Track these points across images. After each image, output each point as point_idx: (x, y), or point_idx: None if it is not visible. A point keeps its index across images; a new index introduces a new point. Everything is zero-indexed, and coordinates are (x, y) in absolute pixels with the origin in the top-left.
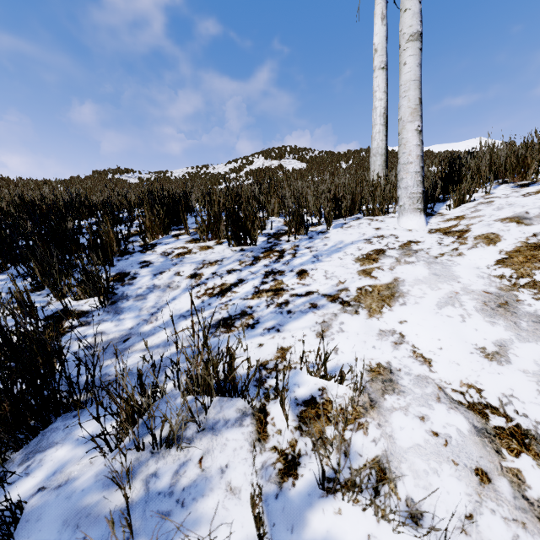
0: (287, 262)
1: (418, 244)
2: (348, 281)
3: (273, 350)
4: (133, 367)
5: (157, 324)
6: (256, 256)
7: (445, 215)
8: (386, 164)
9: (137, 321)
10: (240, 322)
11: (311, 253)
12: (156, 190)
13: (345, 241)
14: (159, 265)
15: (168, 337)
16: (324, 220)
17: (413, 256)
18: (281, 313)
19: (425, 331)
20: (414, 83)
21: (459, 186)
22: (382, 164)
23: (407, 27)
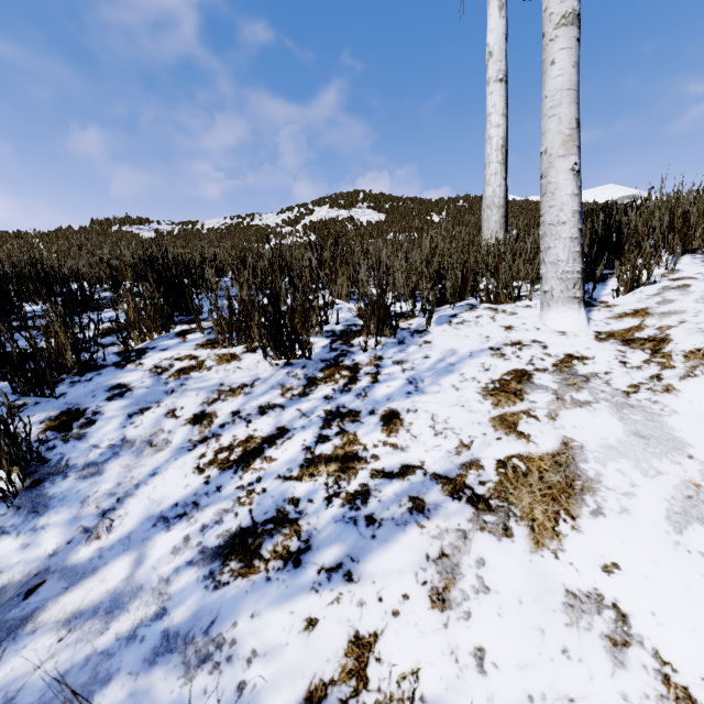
0: (363, 393)
1: (585, 362)
2: (478, 442)
3: (338, 645)
4: (22, 686)
5: (108, 541)
6: (312, 378)
7: (612, 306)
8: (505, 220)
9: (68, 534)
10: (273, 545)
11: (404, 374)
12: (166, 253)
13: (459, 351)
14: (141, 393)
15: (122, 582)
16: (419, 308)
17: (585, 390)
18: (354, 523)
19: (670, 602)
20: (569, 93)
21: (618, 257)
22: (500, 220)
23: (556, 3)
